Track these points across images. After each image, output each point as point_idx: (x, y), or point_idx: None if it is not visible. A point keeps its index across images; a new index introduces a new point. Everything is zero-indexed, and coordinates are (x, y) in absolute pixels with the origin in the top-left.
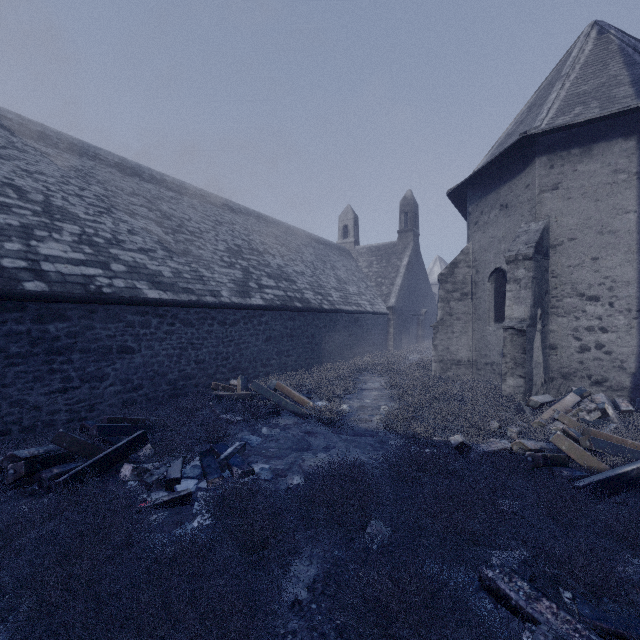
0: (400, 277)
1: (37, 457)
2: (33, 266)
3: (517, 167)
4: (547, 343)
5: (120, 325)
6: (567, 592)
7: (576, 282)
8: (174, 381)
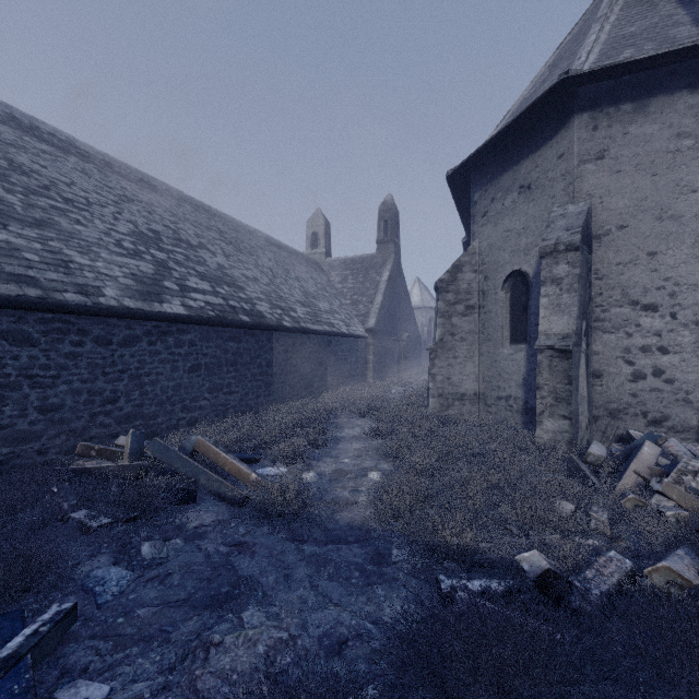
0: (380, 294)
1: None
2: None
3: (545, 132)
4: (591, 369)
5: None
6: None
7: (628, 285)
8: None
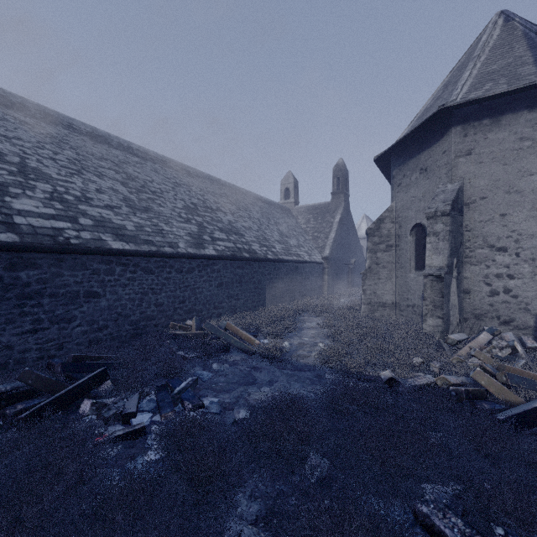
0: (333, 232)
1: (4, 393)
2: (6, 219)
3: (435, 136)
4: (462, 288)
5: (87, 272)
6: (499, 528)
7: (487, 235)
8: (136, 322)
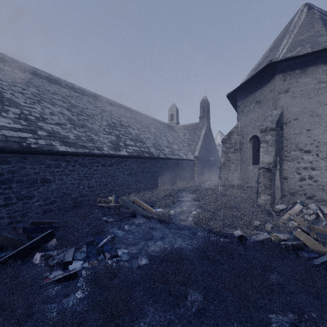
0: (200, 141)
1: None
2: None
3: (265, 80)
4: (282, 176)
5: (42, 166)
6: None
7: (298, 143)
8: (75, 198)
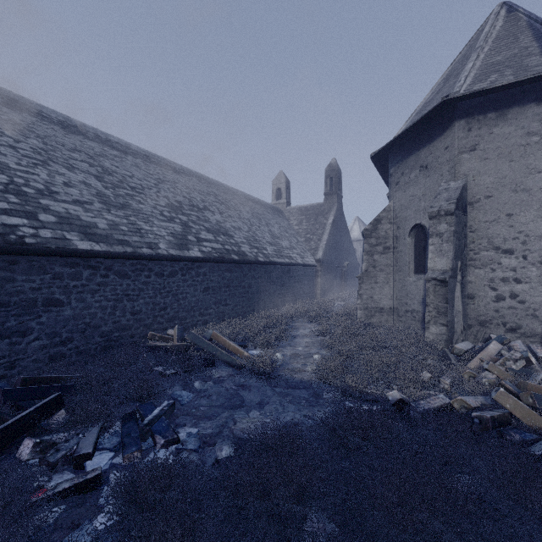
0: (326, 233)
1: None
2: None
3: (436, 131)
4: (466, 293)
5: (46, 277)
6: None
7: (492, 236)
8: (108, 333)
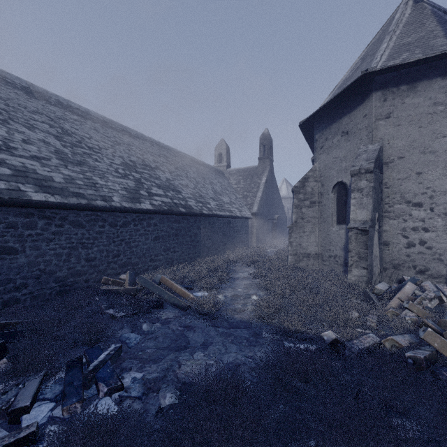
0: (260, 191)
1: None
2: None
3: (356, 101)
4: (382, 240)
5: None
6: None
7: (404, 192)
8: (63, 278)
